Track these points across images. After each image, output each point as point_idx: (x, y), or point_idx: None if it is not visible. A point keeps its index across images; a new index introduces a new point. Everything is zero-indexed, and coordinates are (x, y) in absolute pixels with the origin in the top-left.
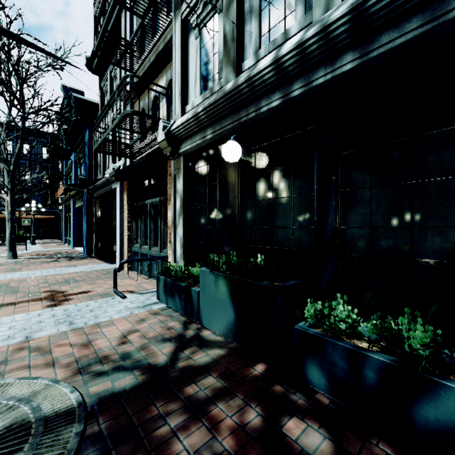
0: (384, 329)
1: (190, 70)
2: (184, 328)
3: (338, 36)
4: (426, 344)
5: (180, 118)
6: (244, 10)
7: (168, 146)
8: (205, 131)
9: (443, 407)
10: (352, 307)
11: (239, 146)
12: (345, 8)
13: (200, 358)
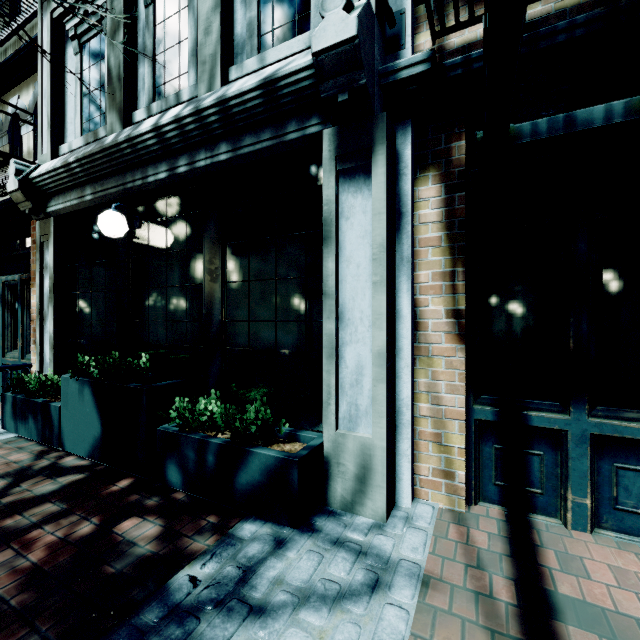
0: (228, 415)
1: (69, 95)
2: (35, 459)
3: (212, 124)
4: (252, 422)
5: (49, 161)
6: (138, 45)
7: (26, 200)
8: (84, 190)
9: (250, 470)
10: (236, 403)
11: (122, 219)
12: (213, 99)
13: (44, 488)
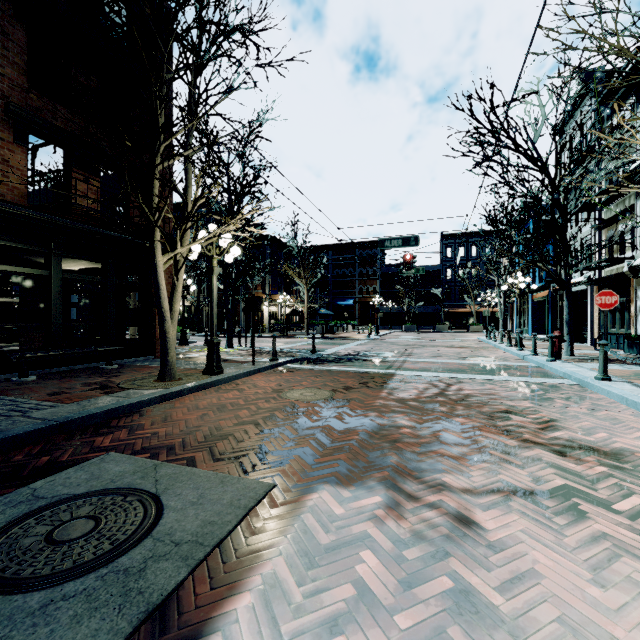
0: None
1: None
2: (637, 357)
3: None
4: None
5: (639, 257)
6: None
7: (630, 274)
8: None
9: None
10: None
11: None
12: None
13: None
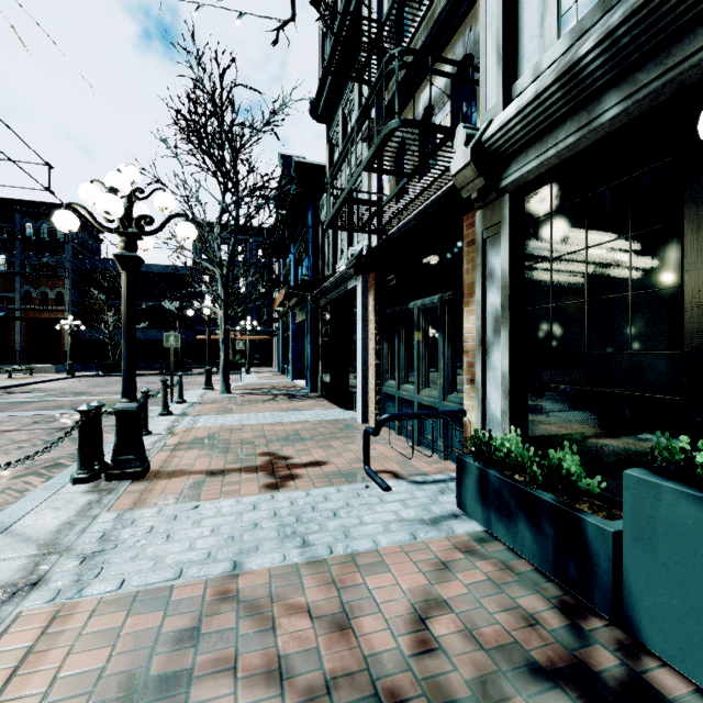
0: None
1: None
2: (573, 630)
3: None
4: None
5: (500, 112)
6: None
7: (477, 175)
8: (595, 106)
9: None
10: None
11: None
12: None
13: None
